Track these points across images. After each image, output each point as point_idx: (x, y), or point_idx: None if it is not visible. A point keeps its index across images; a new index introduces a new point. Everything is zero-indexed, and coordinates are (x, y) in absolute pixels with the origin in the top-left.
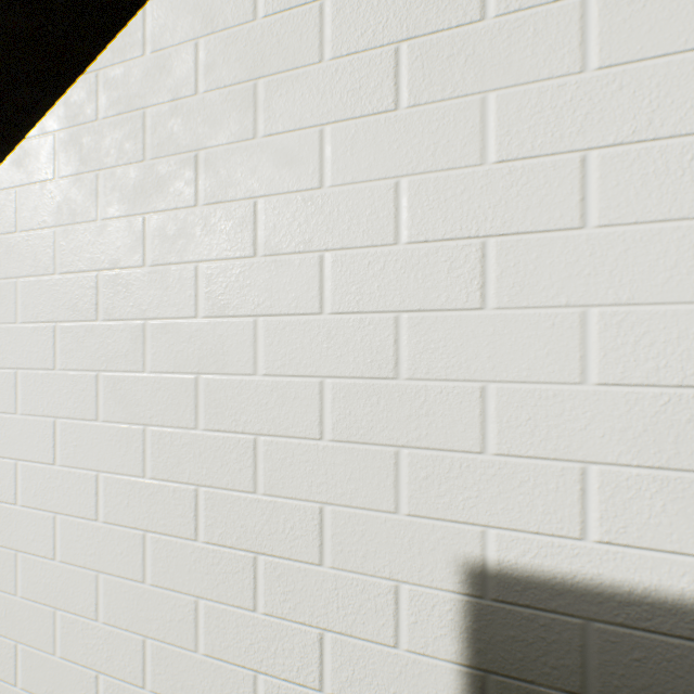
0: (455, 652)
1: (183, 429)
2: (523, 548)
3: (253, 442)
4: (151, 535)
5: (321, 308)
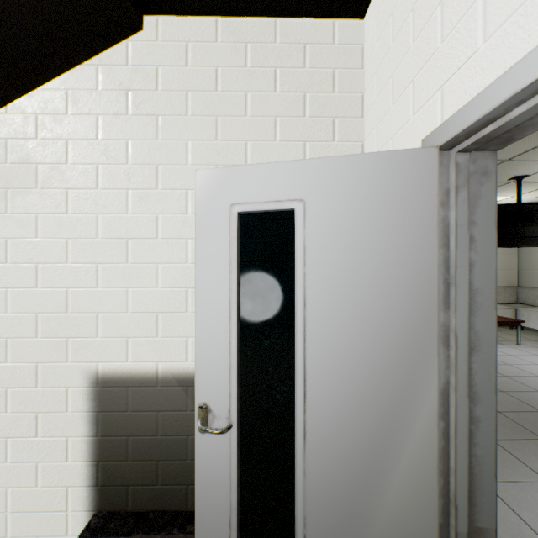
0: (89, 408)
1: None
2: (110, 367)
3: (6, 341)
4: None
5: (37, 286)
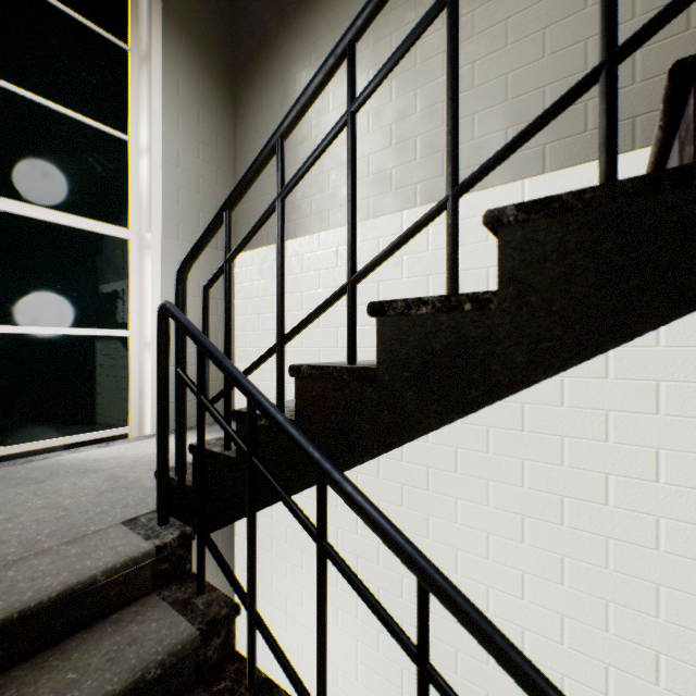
0: None
1: (643, 614)
2: None
3: None
4: (612, 668)
5: None
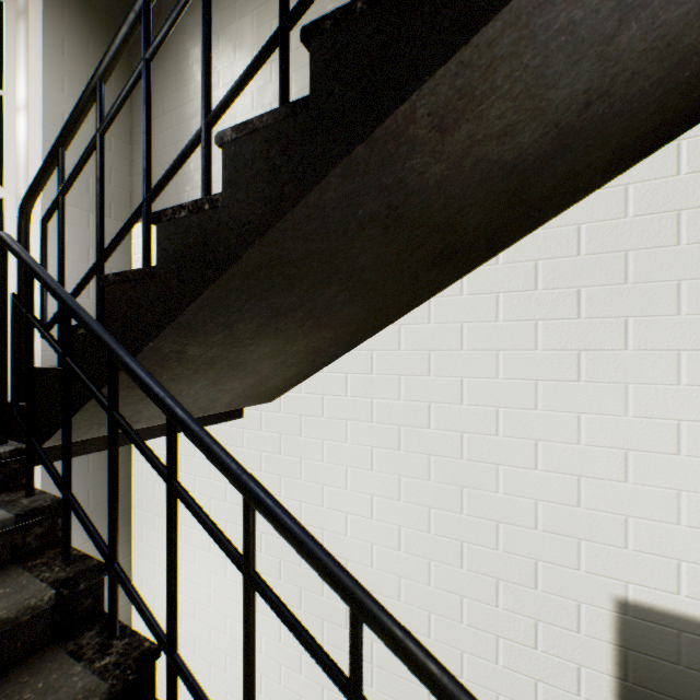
0: (611, 638)
1: (453, 513)
2: (646, 594)
3: (495, 525)
4: (433, 562)
5: (535, 467)
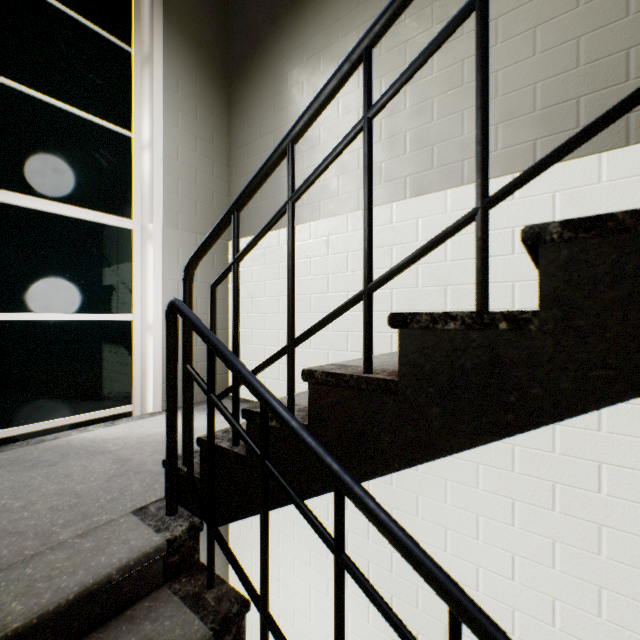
0: None
1: (638, 602)
2: None
3: None
4: None
5: None
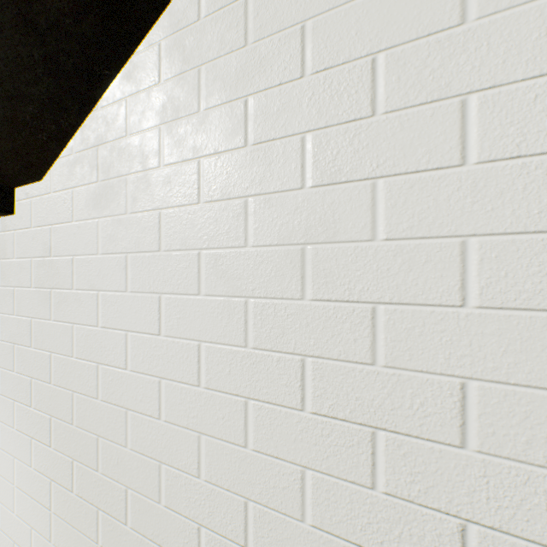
0: None
1: (288, 300)
2: None
3: (370, 312)
4: (253, 402)
5: (462, 159)
